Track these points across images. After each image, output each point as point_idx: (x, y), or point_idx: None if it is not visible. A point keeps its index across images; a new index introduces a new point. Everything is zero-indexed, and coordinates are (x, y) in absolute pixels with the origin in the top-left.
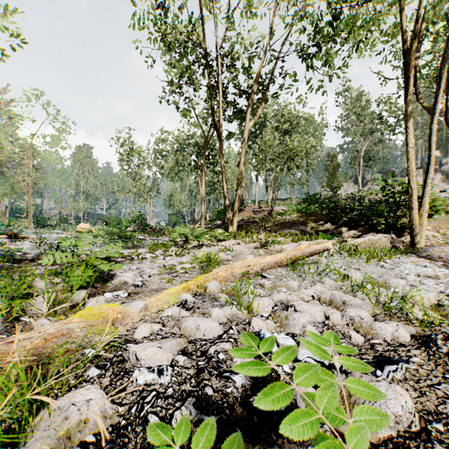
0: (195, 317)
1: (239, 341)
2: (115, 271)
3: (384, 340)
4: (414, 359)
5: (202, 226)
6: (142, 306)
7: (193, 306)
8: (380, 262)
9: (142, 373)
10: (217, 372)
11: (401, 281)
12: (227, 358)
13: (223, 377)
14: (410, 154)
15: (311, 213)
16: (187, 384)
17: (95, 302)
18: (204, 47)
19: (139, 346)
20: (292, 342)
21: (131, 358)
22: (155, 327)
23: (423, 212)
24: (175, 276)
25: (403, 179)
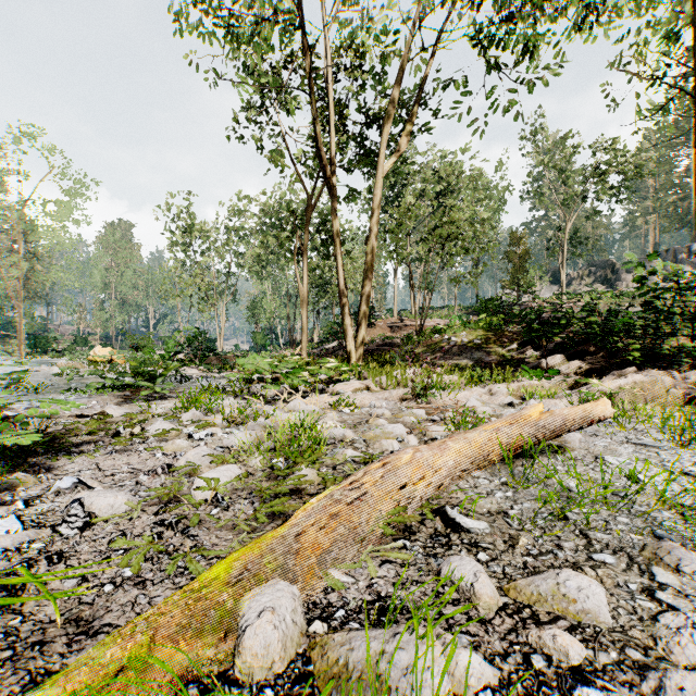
0: None
1: None
2: (16, 492)
3: None
4: None
5: (303, 353)
6: None
7: None
8: None
9: None
10: None
11: None
12: None
13: None
14: None
15: (494, 330)
16: None
17: None
18: (302, 13)
19: None
20: None
21: None
22: None
23: None
24: (168, 525)
25: (674, 265)
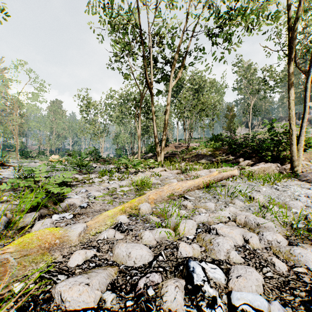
0: (128, 240)
1: (168, 270)
2: (68, 193)
3: (307, 268)
4: None
5: (139, 157)
6: (81, 230)
7: (126, 229)
8: (274, 185)
9: None
10: None
11: (299, 203)
12: (157, 294)
13: None
14: (290, 105)
15: (217, 148)
16: None
17: (41, 225)
18: (140, 27)
19: (65, 284)
20: (221, 274)
21: (56, 297)
22: (89, 253)
23: (300, 147)
24: (115, 198)
25: (284, 123)
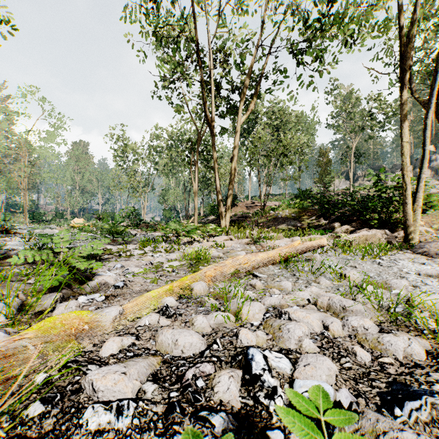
0: (176, 326)
1: (224, 360)
2: (98, 270)
3: (395, 358)
4: (436, 387)
5: (195, 222)
6: (115, 314)
7: (174, 313)
8: (376, 259)
9: (96, 412)
10: (192, 409)
11: (403, 282)
12: (207, 385)
13: (199, 417)
14: (404, 149)
15: (304, 208)
16: (151, 431)
17: (64, 309)
18: (196, 41)
19: (98, 373)
20: (287, 364)
21: (87, 388)
22: (126, 341)
23: (417, 208)
24: (160, 276)
25: (396, 174)
